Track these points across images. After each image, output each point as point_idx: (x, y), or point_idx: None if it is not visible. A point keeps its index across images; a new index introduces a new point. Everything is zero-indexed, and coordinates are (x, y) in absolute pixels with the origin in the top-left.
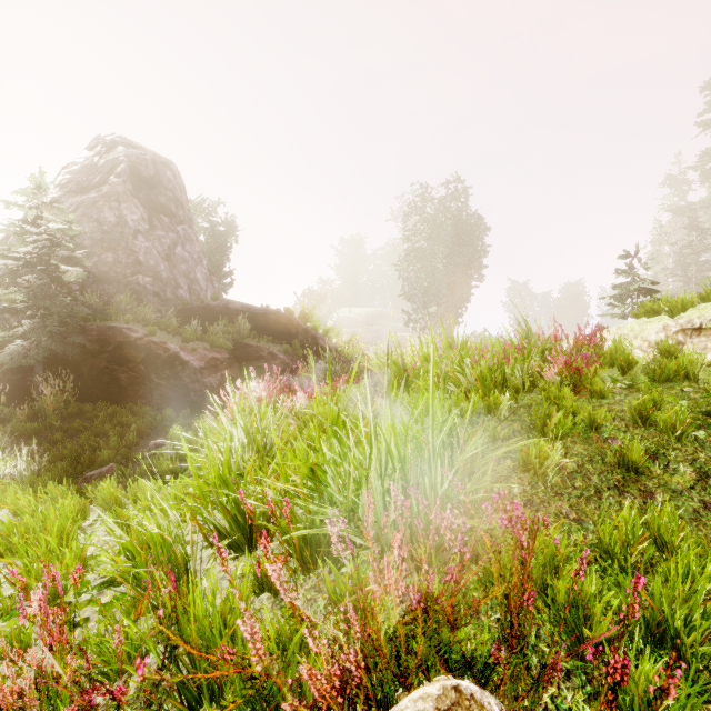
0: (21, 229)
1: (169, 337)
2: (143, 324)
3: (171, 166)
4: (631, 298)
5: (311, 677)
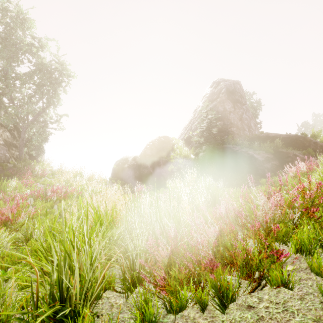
0: (202, 119)
1: (247, 149)
2: (237, 145)
3: (238, 83)
4: None
5: None
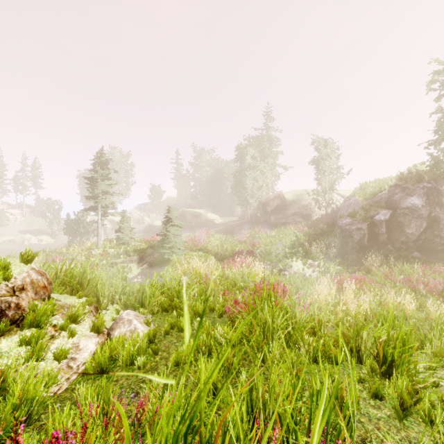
0: None
1: None
2: None
3: None
4: None
5: None
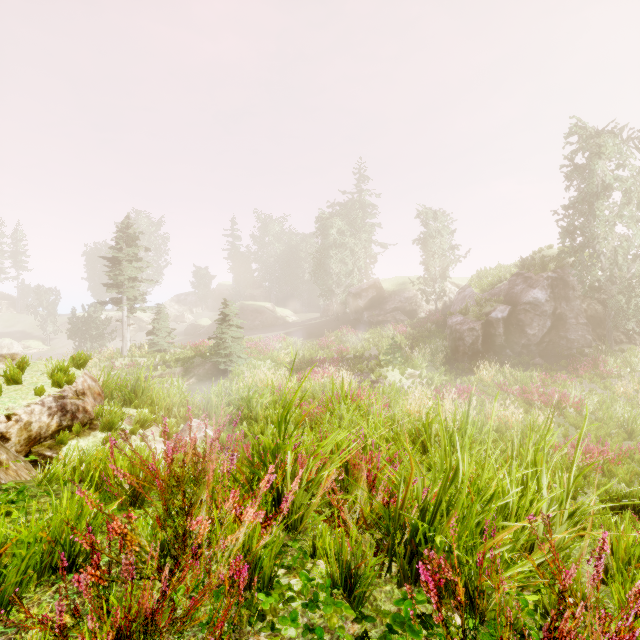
0: None
1: None
2: None
3: None
4: None
5: None
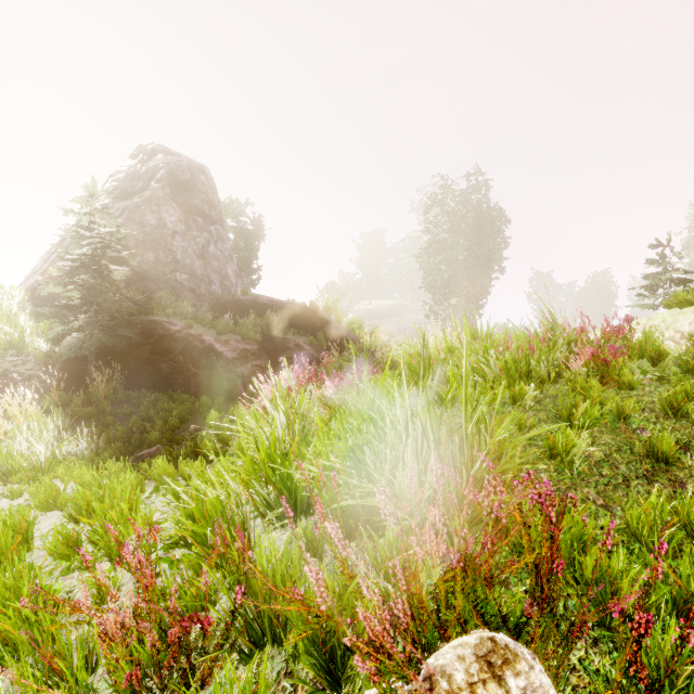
0: (77, 233)
1: (204, 329)
2: (181, 318)
3: (204, 170)
4: (663, 288)
5: (366, 619)
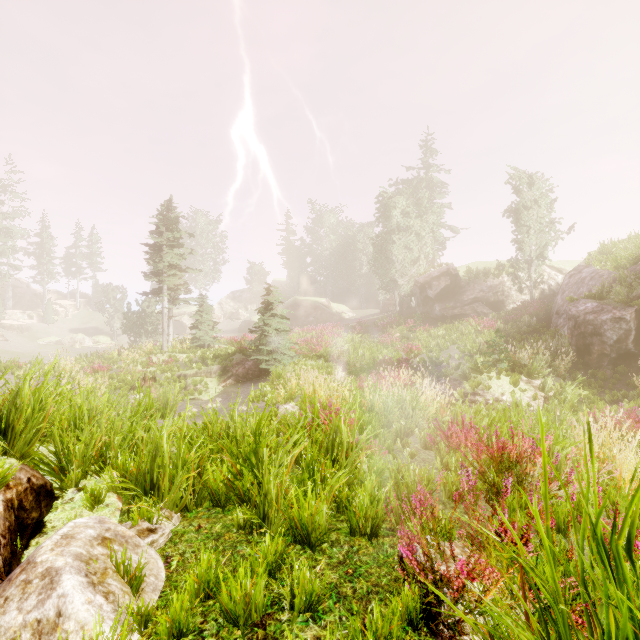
0: None
1: None
2: None
3: None
4: None
5: None
